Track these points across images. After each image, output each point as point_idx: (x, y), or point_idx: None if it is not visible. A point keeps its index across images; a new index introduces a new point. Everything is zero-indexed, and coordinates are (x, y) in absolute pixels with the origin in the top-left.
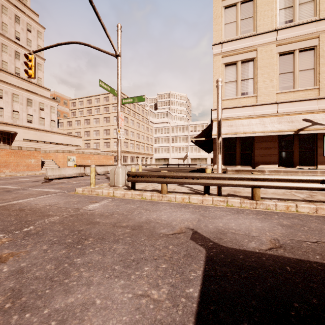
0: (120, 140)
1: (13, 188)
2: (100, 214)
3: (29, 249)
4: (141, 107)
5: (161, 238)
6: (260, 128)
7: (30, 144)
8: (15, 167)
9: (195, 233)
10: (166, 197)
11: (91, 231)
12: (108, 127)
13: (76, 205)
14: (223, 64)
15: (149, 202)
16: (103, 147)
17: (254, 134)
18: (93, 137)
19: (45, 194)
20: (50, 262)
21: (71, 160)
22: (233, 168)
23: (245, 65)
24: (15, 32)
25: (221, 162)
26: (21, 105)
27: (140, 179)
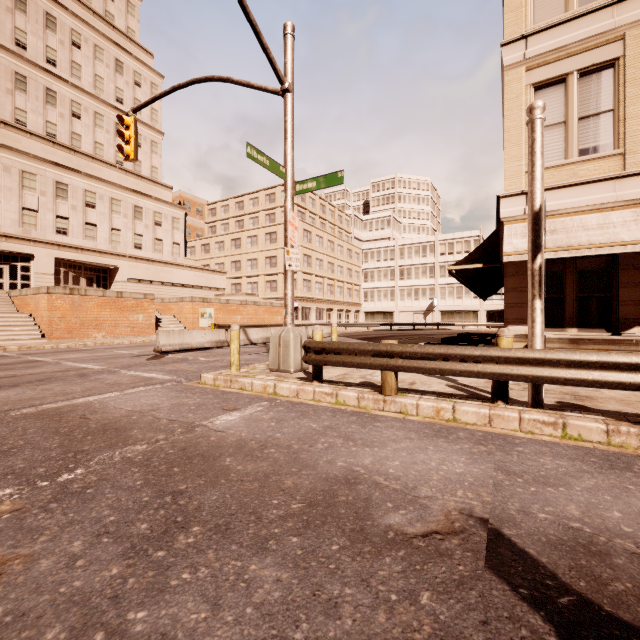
0: (290, 273)
1: (94, 369)
2: (236, 442)
3: (38, 548)
4: (337, 210)
5: (390, 551)
6: (637, 233)
7: (139, 287)
8: (113, 329)
9: (499, 542)
10: (395, 403)
11: (203, 498)
12: (273, 252)
13: (192, 416)
14: (529, 87)
15: (352, 416)
16: (264, 291)
17: (620, 248)
18: (247, 272)
19: (142, 385)
20: (63, 615)
21: (207, 315)
22: (559, 334)
23: (589, 80)
24: (115, 90)
25: (542, 320)
26: (124, 218)
27: (332, 359)
